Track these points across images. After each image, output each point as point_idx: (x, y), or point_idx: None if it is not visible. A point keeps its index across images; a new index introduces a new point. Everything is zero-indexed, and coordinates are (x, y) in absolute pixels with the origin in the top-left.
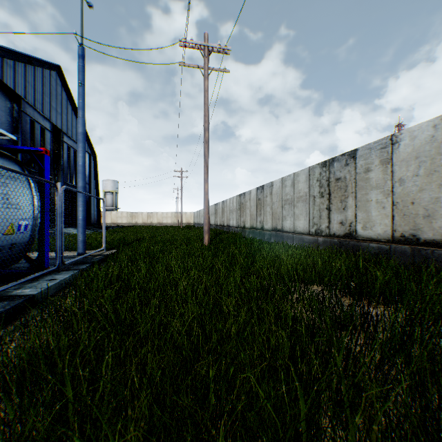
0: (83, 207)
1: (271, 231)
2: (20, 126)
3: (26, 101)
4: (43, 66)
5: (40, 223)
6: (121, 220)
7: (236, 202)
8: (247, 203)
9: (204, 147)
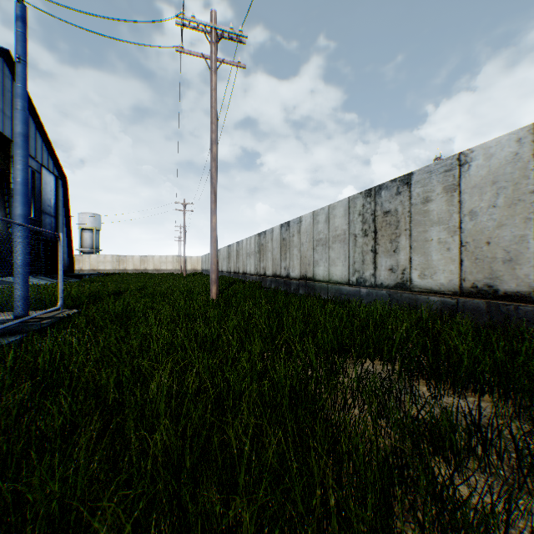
0: (24, 246)
1: (300, 280)
2: None
3: None
4: None
5: None
6: (105, 266)
7: (254, 243)
8: (269, 244)
9: (211, 166)
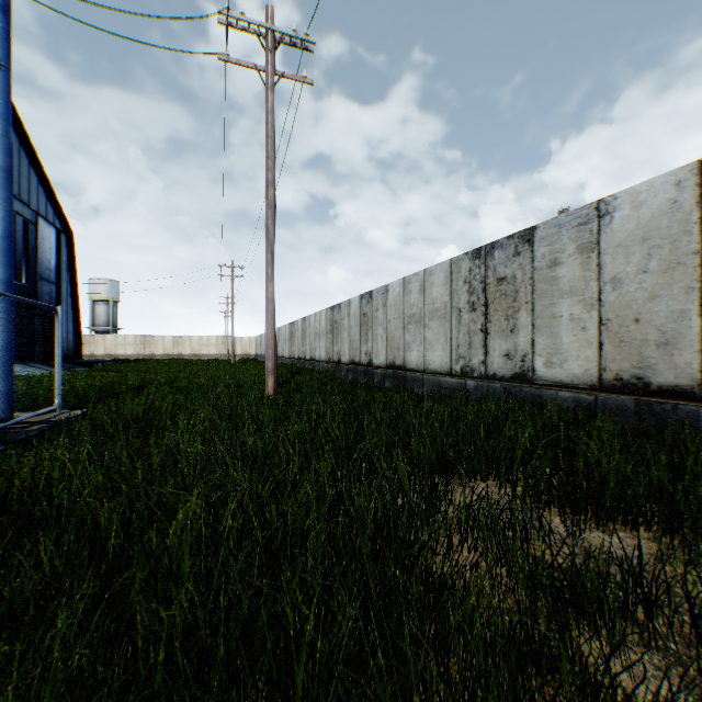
0: (7, 323)
1: (386, 369)
2: None
3: None
4: None
5: None
6: (125, 350)
7: (326, 320)
8: (344, 321)
9: (267, 216)
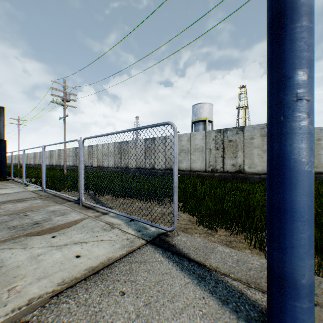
0: None
1: None
2: None
3: None
4: None
5: None
6: None
7: (34, 155)
8: (37, 156)
9: (19, 144)
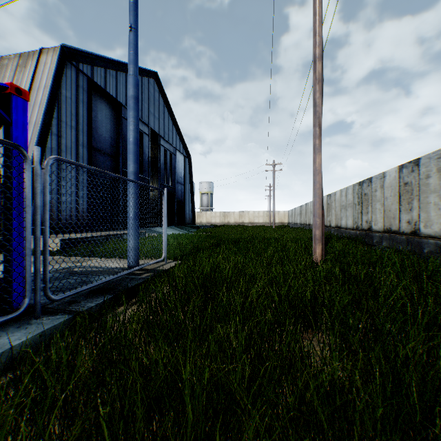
0: (134, 201)
1: None
2: (120, 131)
3: (126, 107)
4: (142, 74)
5: (6, 224)
6: (215, 220)
7: (352, 194)
8: (376, 193)
9: (314, 91)
